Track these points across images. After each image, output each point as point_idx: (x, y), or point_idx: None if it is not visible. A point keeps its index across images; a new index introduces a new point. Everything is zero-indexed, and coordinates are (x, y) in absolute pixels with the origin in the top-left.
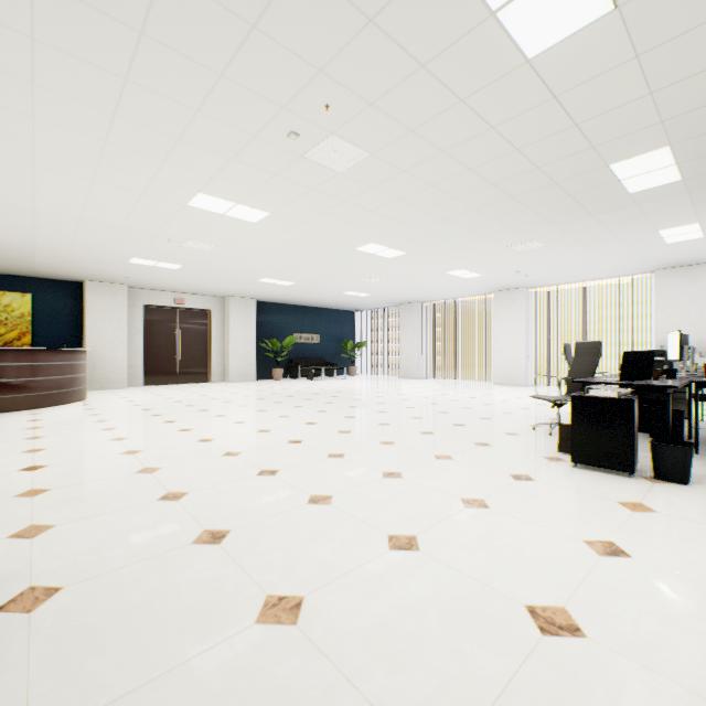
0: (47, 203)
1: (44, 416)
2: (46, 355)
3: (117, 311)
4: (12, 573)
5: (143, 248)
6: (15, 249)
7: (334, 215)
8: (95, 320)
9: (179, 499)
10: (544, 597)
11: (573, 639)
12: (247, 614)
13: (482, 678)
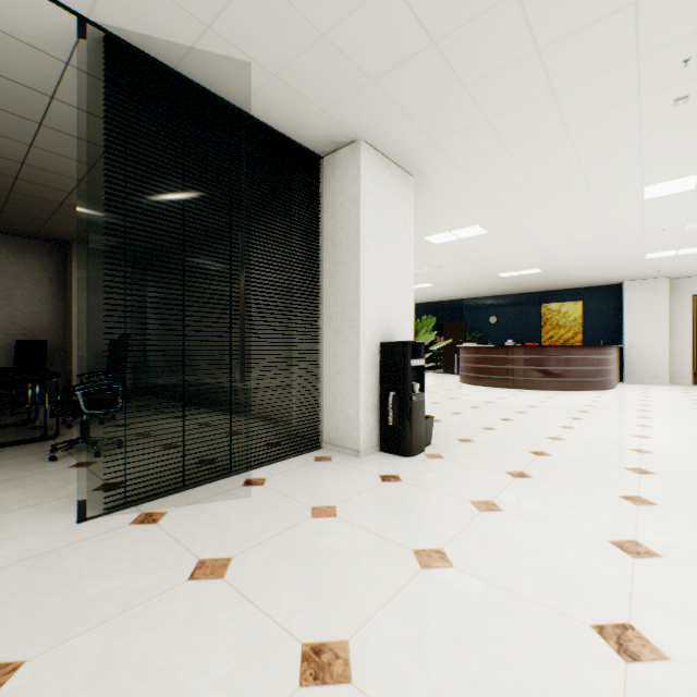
0: (545, 241)
1: (559, 396)
2: (570, 350)
3: (655, 306)
4: (441, 448)
5: (645, 244)
6: (554, 273)
7: None
8: (631, 317)
9: (539, 455)
10: (667, 644)
11: (608, 647)
12: (472, 497)
13: (503, 579)
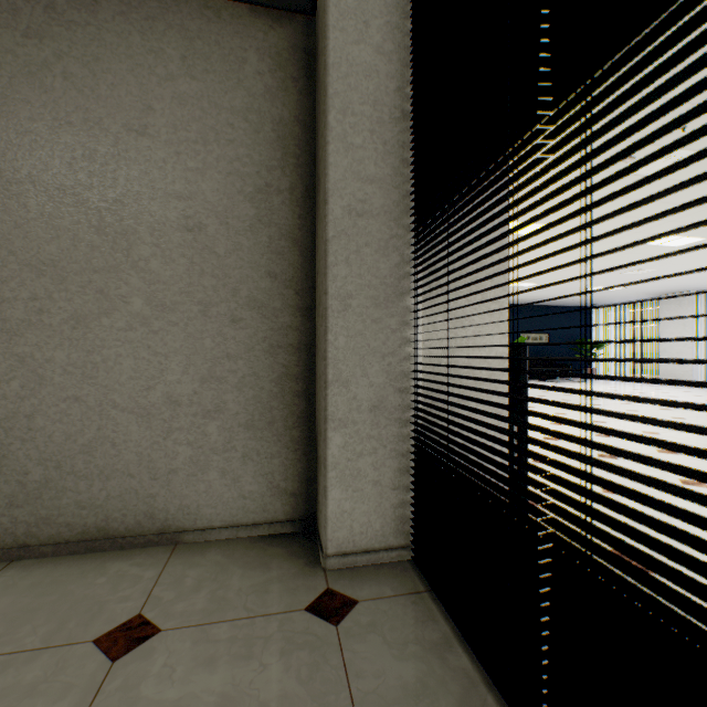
0: None
1: None
2: None
3: None
4: None
5: None
6: None
7: (628, 216)
8: None
9: None
10: None
11: None
12: None
13: None
